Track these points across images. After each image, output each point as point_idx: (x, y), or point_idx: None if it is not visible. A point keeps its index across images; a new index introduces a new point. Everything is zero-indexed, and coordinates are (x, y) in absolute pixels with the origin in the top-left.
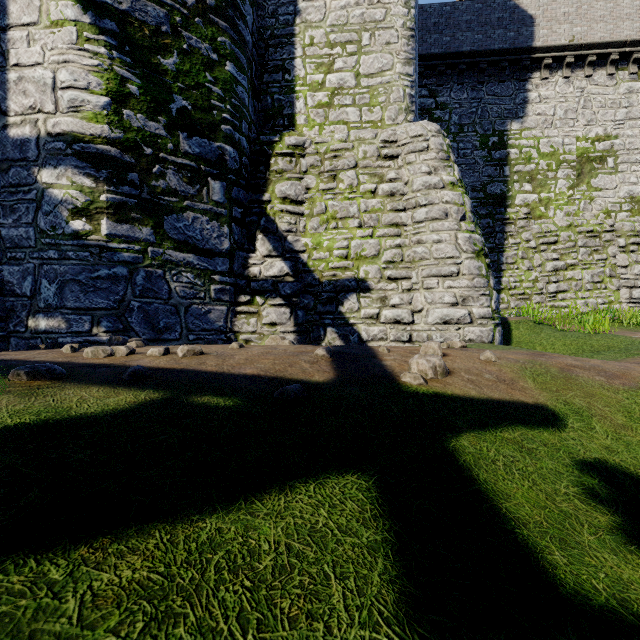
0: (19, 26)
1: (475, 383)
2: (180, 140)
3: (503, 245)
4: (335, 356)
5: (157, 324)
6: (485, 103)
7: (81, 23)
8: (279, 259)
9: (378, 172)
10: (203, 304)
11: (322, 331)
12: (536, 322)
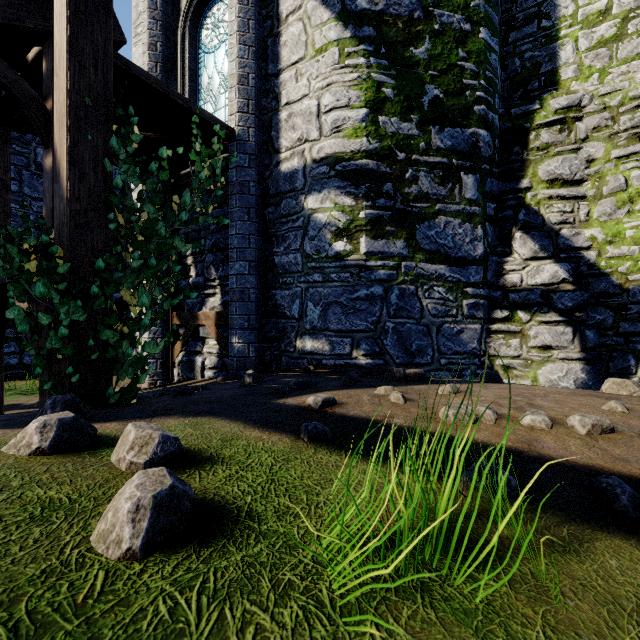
0: (289, 67)
1: None
2: (431, 136)
3: None
4: None
5: (409, 346)
6: None
7: (342, 40)
8: (549, 261)
9: None
10: (455, 322)
11: (632, 360)
12: None
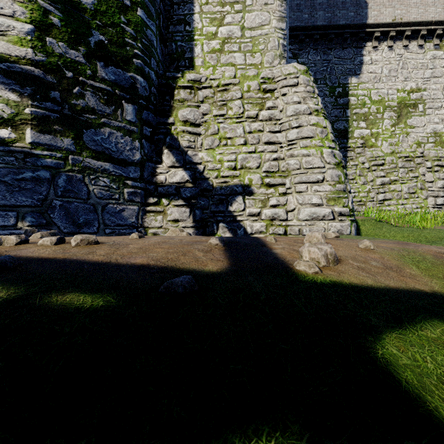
0: None
1: (366, 270)
2: (98, 68)
3: (346, 166)
4: (228, 245)
5: (77, 220)
6: (333, 63)
7: None
8: (181, 169)
9: (259, 102)
10: (118, 204)
11: (215, 226)
12: (377, 220)
